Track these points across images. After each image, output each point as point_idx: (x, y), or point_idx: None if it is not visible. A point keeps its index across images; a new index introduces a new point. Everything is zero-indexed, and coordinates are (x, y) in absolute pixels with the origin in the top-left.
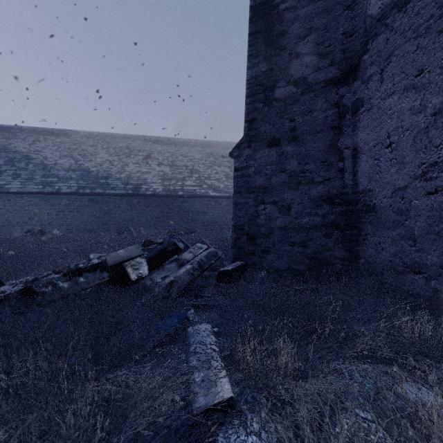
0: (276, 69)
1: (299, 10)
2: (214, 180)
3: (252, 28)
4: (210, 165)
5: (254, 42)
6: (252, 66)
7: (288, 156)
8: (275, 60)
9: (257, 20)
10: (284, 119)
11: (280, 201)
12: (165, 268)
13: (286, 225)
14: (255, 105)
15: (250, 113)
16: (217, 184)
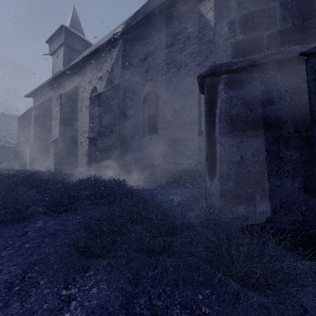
0: (23, 136)
1: (26, 129)
2: (9, 138)
3: (18, 128)
4: (6, 129)
5: (19, 131)
6: (18, 134)
7: (25, 149)
8: (23, 135)
9: (19, 127)
10: (24, 144)
11: (23, 155)
12: (0, 166)
13: (24, 159)
14: (19, 140)
15: (18, 142)
16: (11, 140)
